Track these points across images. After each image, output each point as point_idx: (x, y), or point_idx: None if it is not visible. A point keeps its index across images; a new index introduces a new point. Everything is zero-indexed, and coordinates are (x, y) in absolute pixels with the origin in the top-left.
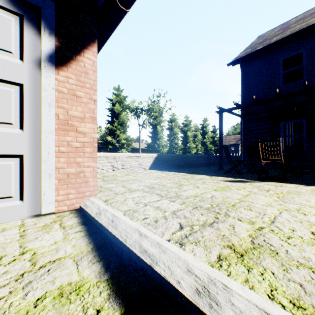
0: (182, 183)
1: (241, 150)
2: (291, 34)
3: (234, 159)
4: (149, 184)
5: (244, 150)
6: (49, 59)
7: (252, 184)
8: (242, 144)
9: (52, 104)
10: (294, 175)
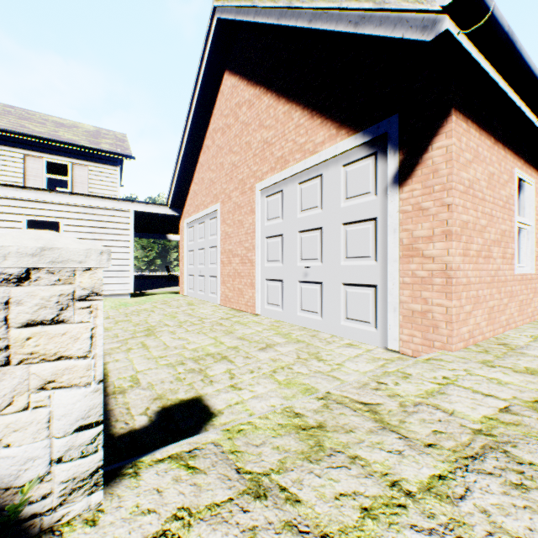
0: None
1: None
2: None
3: None
4: None
5: None
6: (394, 180)
7: None
8: None
9: (396, 229)
10: None
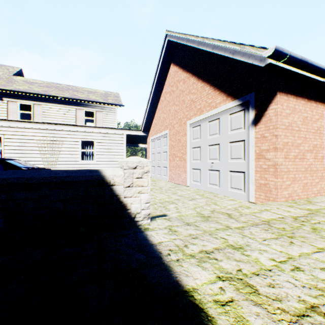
0: None
1: None
2: None
3: None
4: None
5: None
6: (252, 123)
7: None
8: None
9: (253, 146)
10: None
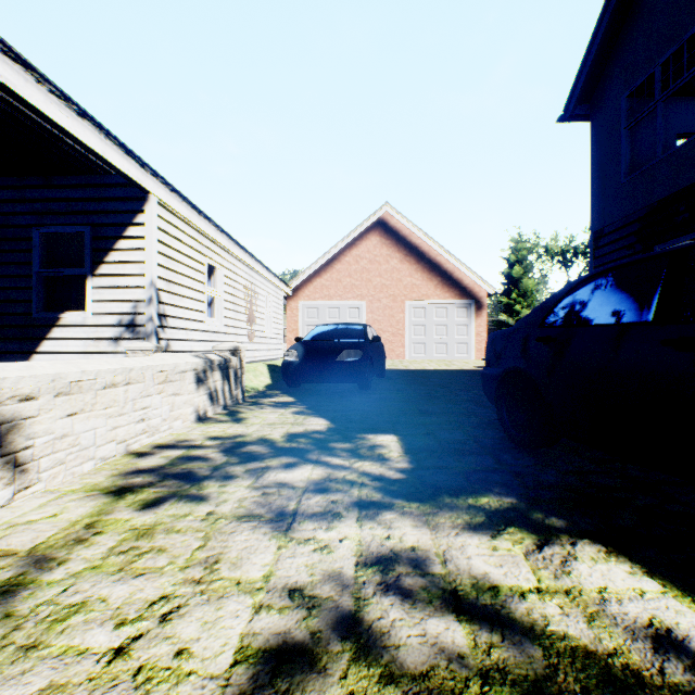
0: None
1: None
2: None
3: None
4: None
5: None
6: (473, 316)
7: None
8: None
9: (474, 329)
10: None
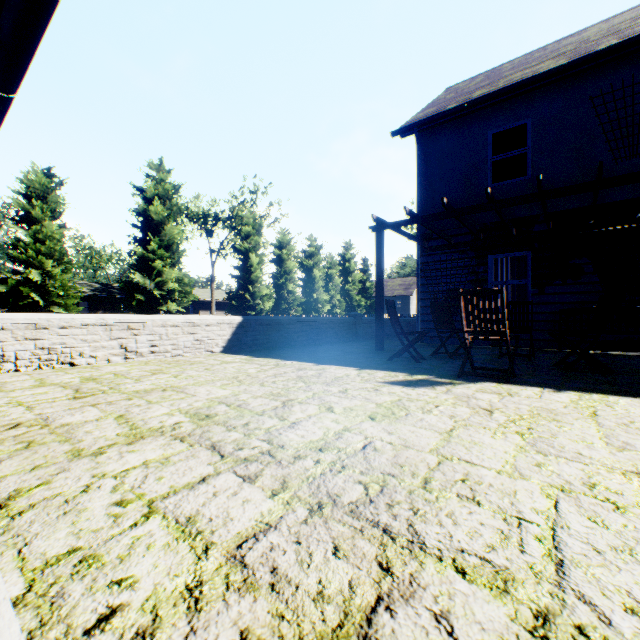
0: (293, 395)
1: (419, 308)
2: (508, 86)
3: (404, 325)
4: (202, 405)
5: (423, 308)
6: None
7: (451, 391)
8: (420, 298)
9: None
10: (519, 361)
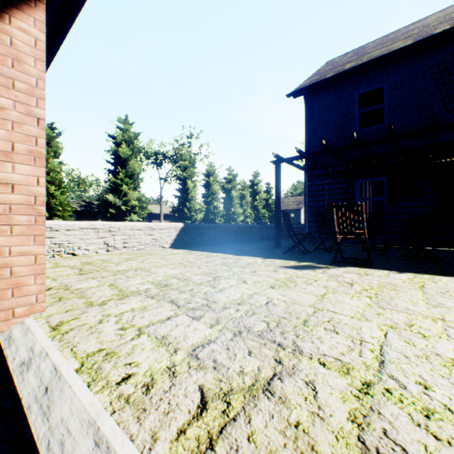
0: (220, 273)
1: (306, 218)
2: (370, 60)
3: (295, 230)
4: (162, 279)
5: (309, 218)
6: None
7: (326, 272)
8: (307, 210)
9: None
10: (376, 254)
